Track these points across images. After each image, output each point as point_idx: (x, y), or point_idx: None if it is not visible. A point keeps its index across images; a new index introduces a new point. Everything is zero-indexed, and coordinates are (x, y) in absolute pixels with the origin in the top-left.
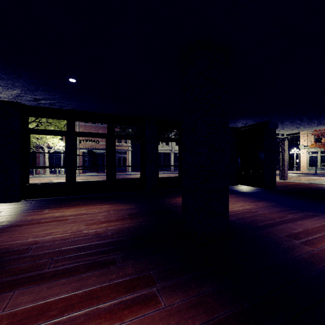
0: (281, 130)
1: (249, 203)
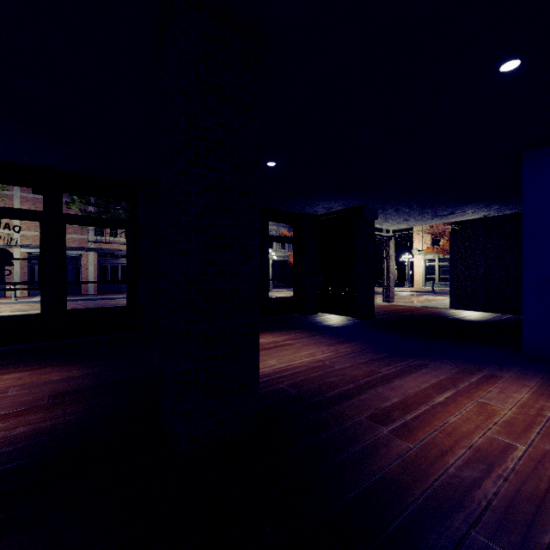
0: (384, 223)
1: (325, 349)
